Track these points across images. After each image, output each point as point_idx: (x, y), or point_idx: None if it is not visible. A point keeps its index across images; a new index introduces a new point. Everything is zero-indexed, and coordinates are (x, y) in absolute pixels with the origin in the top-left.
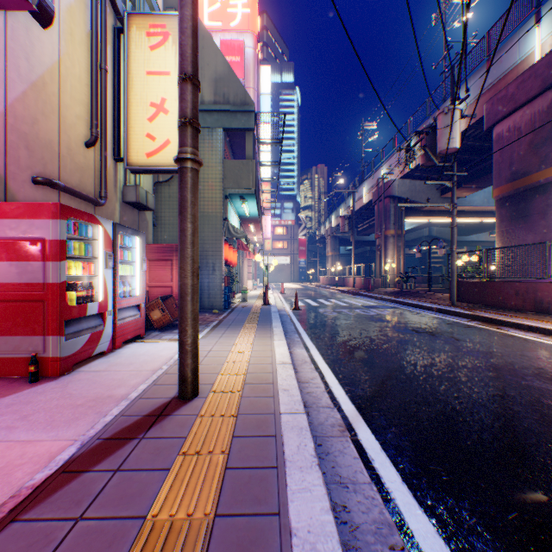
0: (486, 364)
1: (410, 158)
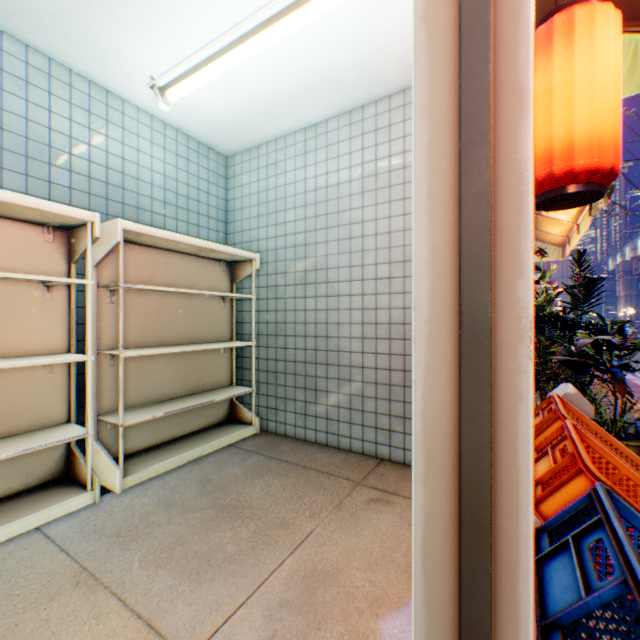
0: None
1: None
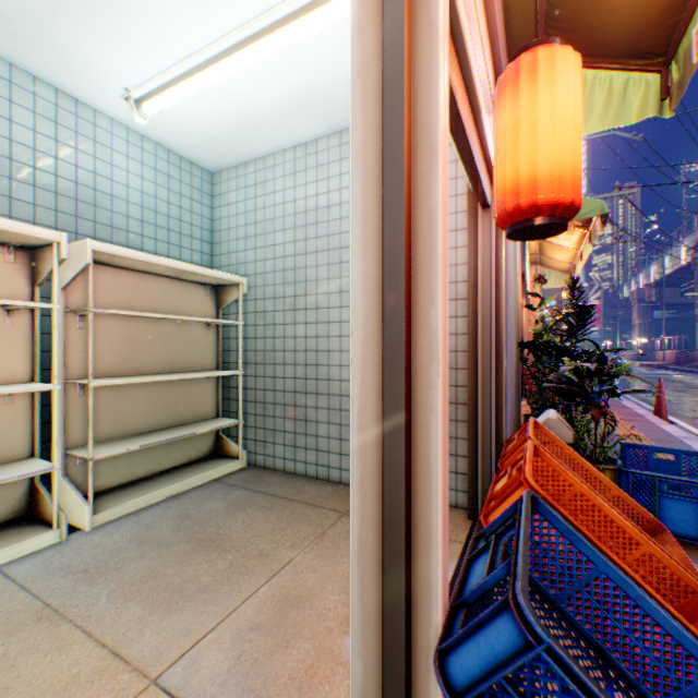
0: (686, 386)
1: (696, 257)
